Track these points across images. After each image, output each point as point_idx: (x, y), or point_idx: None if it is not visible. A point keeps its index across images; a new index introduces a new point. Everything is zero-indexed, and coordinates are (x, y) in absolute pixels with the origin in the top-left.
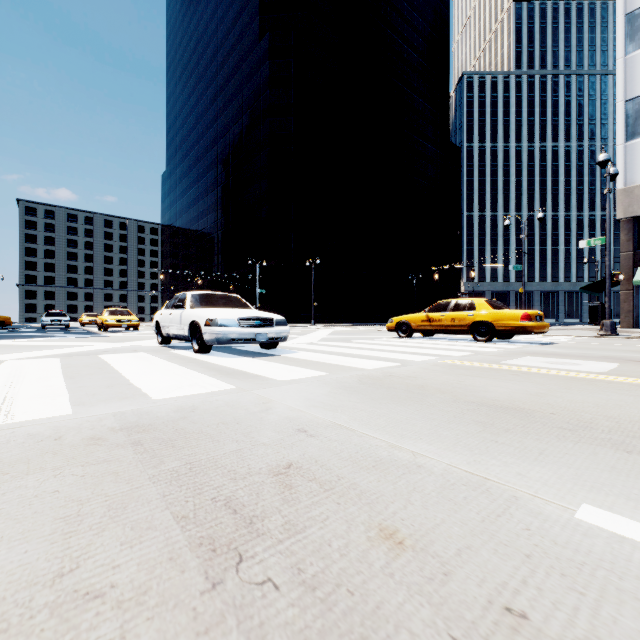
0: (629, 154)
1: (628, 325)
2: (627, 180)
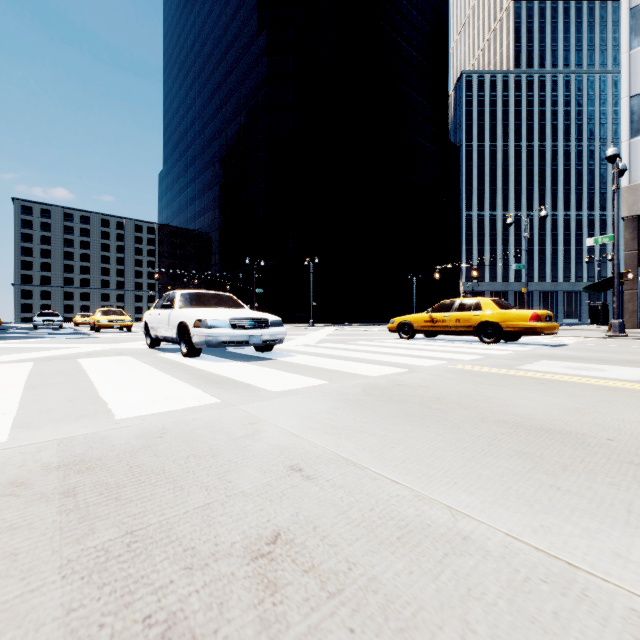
0: (634, 151)
1: (633, 325)
2: (632, 177)
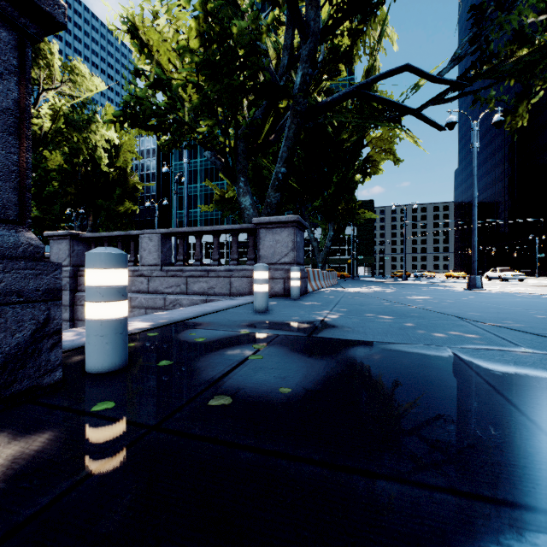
0: None
1: None
2: None
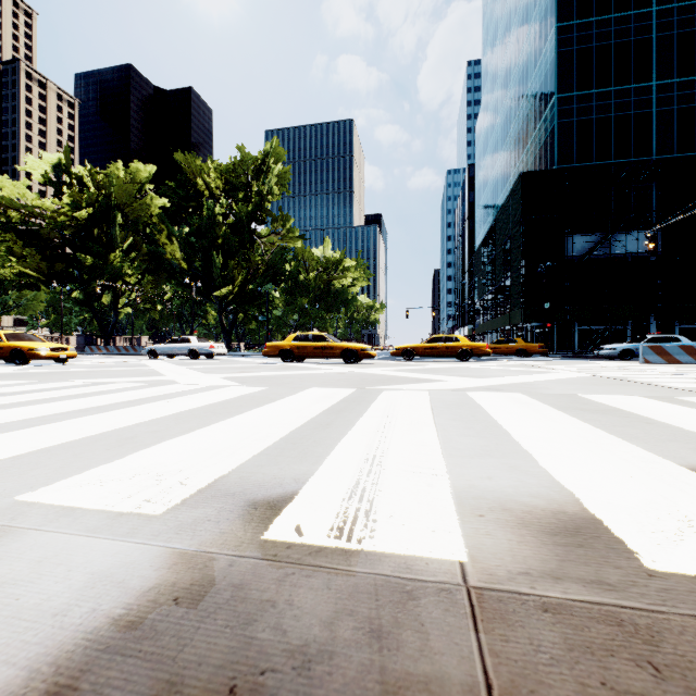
0: None
1: None
2: None
